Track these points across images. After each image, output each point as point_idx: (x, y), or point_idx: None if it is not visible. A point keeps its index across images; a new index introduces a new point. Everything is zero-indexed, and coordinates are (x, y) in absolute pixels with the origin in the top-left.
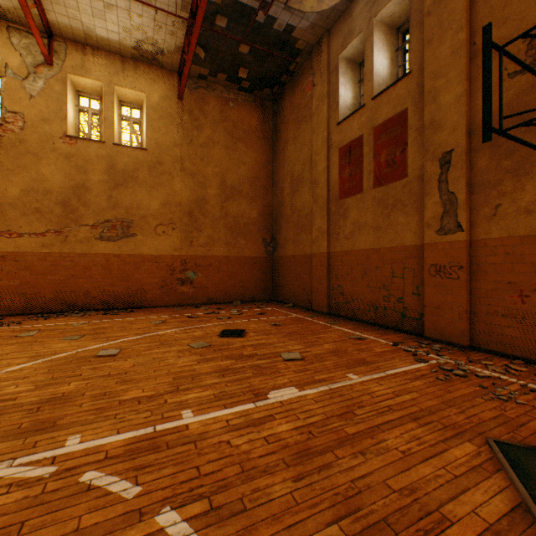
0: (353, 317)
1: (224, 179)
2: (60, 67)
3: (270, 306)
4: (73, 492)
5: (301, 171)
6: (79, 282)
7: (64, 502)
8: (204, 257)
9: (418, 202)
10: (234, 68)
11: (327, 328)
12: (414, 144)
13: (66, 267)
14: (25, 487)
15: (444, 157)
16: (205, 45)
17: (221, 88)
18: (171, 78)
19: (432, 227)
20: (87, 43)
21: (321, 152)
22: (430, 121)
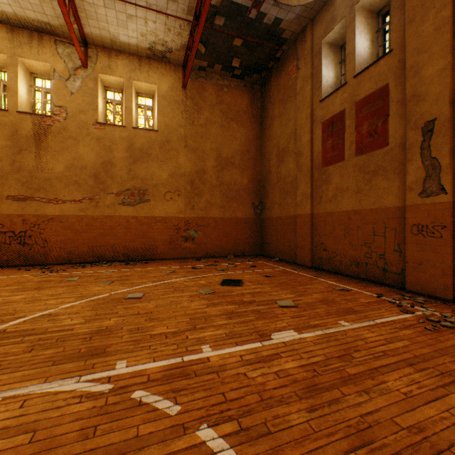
0: (335, 271)
1: (219, 153)
2: (93, 69)
3: (259, 260)
4: (128, 405)
5: (286, 143)
6: (106, 239)
7: (123, 413)
8: (203, 218)
9: (399, 167)
10: (229, 59)
11: (312, 280)
12: (395, 115)
13: (97, 227)
14: (92, 398)
15: (426, 125)
16: (205, 42)
17: (217, 76)
18: (177, 71)
19: (414, 190)
20: (112, 48)
21: (305, 126)
22: (411, 93)
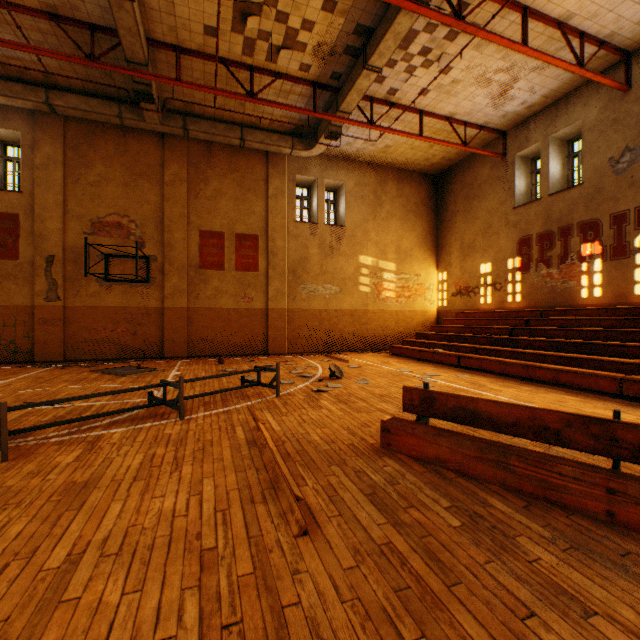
0: None
1: None
2: None
3: None
4: None
5: None
6: None
7: None
8: None
9: (30, 278)
10: None
11: None
12: (26, 240)
13: None
14: None
15: (50, 258)
16: None
17: None
18: None
19: (42, 296)
20: None
21: None
22: (40, 233)
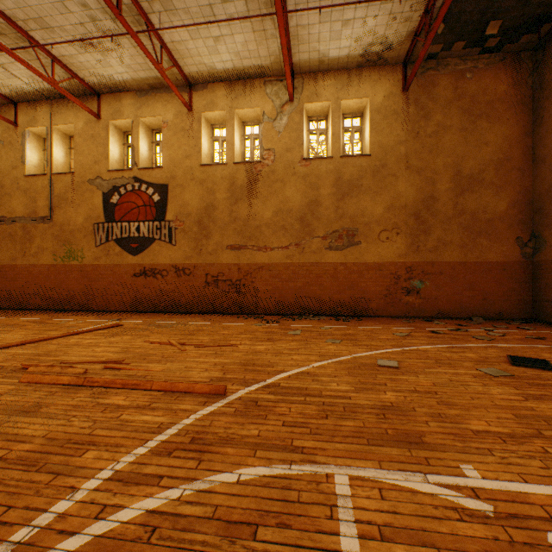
0: None
1: (457, 169)
2: (298, 100)
3: (538, 328)
4: None
5: None
6: (312, 289)
7: None
8: (432, 263)
9: None
10: (480, 26)
11: None
12: None
13: (302, 275)
14: (476, 520)
15: None
16: (445, 15)
17: (454, 60)
18: (394, 72)
19: None
20: (319, 69)
21: None
22: None
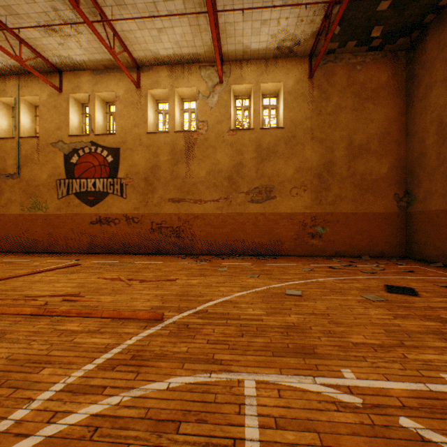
0: None
1: (350, 140)
2: (227, 82)
3: (410, 263)
4: (406, 435)
5: None
6: (237, 234)
7: (409, 446)
8: (331, 214)
9: None
10: (367, 30)
11: None
12: None
13: (230, 223)
14: (349, 410)
15: None
16: (340, 20)
17: (348, 55)
18: (302, 63)
19: None
20: (243, 58)
21: None
22: None
